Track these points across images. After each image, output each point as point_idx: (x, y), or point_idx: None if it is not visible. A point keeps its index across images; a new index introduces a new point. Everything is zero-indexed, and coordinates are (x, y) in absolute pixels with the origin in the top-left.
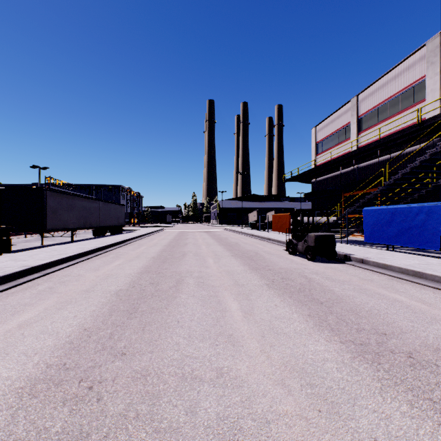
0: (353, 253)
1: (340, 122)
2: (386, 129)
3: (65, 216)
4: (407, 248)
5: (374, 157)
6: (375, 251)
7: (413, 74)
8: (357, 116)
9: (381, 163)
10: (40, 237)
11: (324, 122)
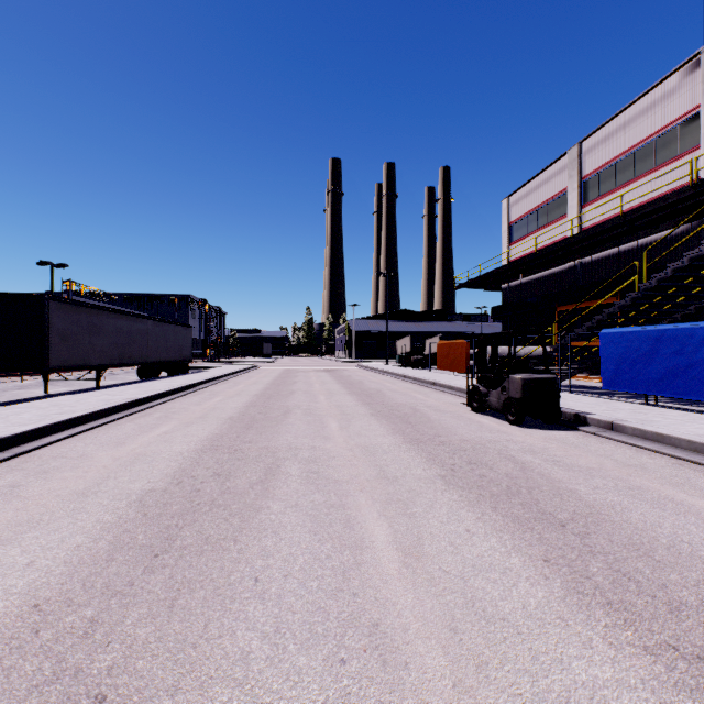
0: (590, 411)
1: (549, 188)
2: (629, 199)
3: (85, 345)
4: (677, 400)
5: (609, 246)
6: (628, 407)
7: (678, 104)
8: (580, 177)
9: (621, 256)
10: (44, 380)
11: (522, 190)
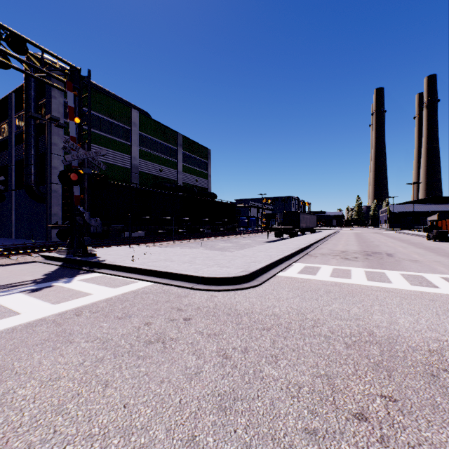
0: None
1: None
2: None
3: (302, 223)
4: None
5: None
6: None
7: None
8: None
9: None
10: None
11: None
